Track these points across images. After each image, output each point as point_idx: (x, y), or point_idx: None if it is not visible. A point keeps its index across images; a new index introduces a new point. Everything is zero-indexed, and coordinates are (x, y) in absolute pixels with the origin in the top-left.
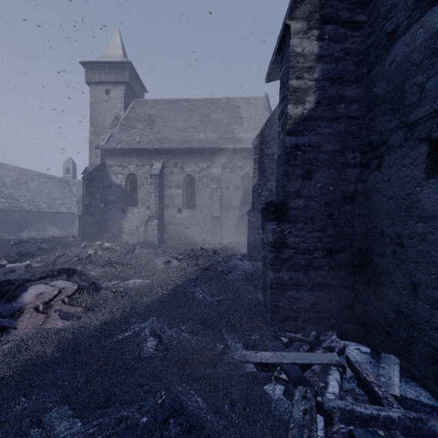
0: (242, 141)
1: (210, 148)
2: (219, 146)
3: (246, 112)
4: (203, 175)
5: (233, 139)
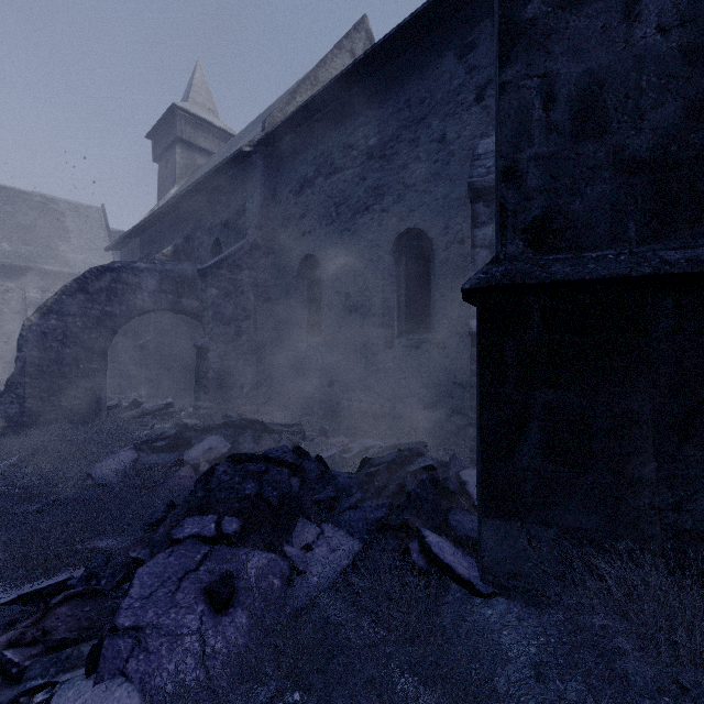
0: (72, 264)
1: (24, 266)
2: (38, 267)
3: (75, 225)
4: (11, 297)
5: (58, 259)
